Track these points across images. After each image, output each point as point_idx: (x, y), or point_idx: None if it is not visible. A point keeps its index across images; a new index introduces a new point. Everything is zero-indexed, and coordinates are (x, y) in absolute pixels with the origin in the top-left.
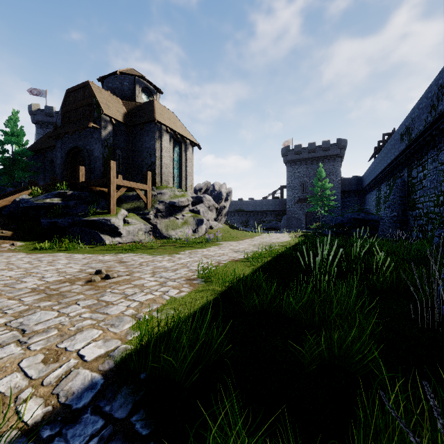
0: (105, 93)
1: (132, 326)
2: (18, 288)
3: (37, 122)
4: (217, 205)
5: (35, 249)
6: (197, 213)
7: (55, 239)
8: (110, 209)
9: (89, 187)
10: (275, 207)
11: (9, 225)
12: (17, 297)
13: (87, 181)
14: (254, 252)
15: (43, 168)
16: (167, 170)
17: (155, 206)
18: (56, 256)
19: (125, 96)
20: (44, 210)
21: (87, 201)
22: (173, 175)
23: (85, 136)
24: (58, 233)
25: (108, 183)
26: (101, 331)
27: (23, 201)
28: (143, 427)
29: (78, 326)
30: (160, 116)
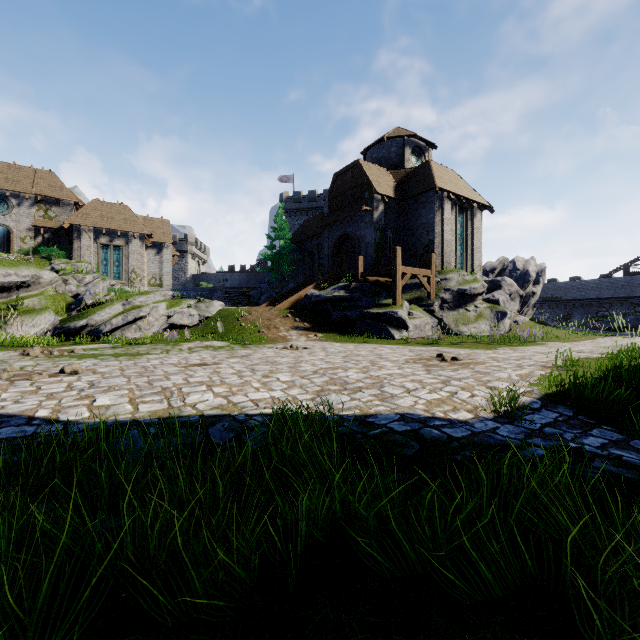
0: (373, 168)
1: (540, 379)
2: (394, 360)
3: (287, 211)
4: (522, 291)
5: (335, 340)
6: (494, 303)
7: (346, 332)
8: (395, 301)
9: (367, 278)
10: (630, 291)
11: (305, 318)
12: (406, 364)
13: (367, 271)
14: (620, 350)
15: (302, 260)
16: (449, 248)
17: (440, 295)
18: (368, 345)
19: (392, 164)
20: (330, 303)
21: (368, 293)
22: (456, 253)
23: (354, 221)
24: (346, 326)
25: (393, 272)
26: (507, 383)
27: (315, 295)
28: (589, 420)
29: (485, 379)
30: (440, 181)
